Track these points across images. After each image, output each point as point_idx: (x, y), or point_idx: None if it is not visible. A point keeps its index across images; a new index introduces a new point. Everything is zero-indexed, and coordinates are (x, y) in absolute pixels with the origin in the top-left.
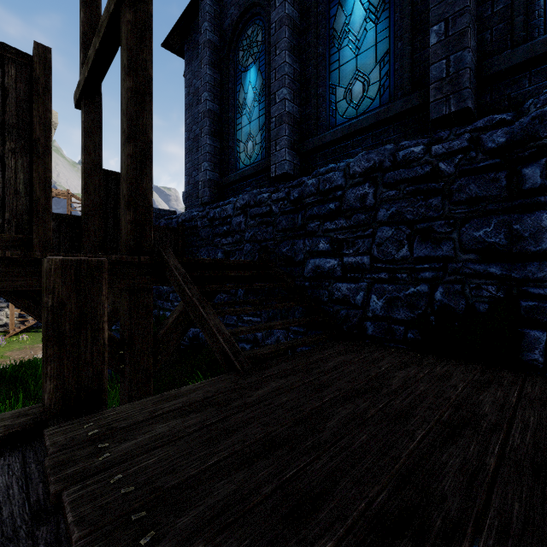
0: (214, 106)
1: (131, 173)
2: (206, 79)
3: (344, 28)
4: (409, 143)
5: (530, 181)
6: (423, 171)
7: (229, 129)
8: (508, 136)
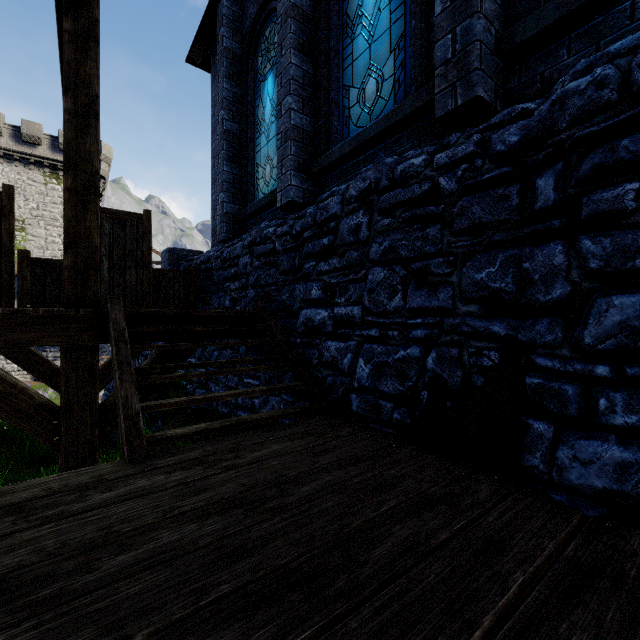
0: (232, 126)
1: (69, 211)
2: (222, 95)
3: (358, 12)
4: (413, 153)
5: (541, 197)
6: (420, 190)
7: (248, 152)
8: (523, 132)
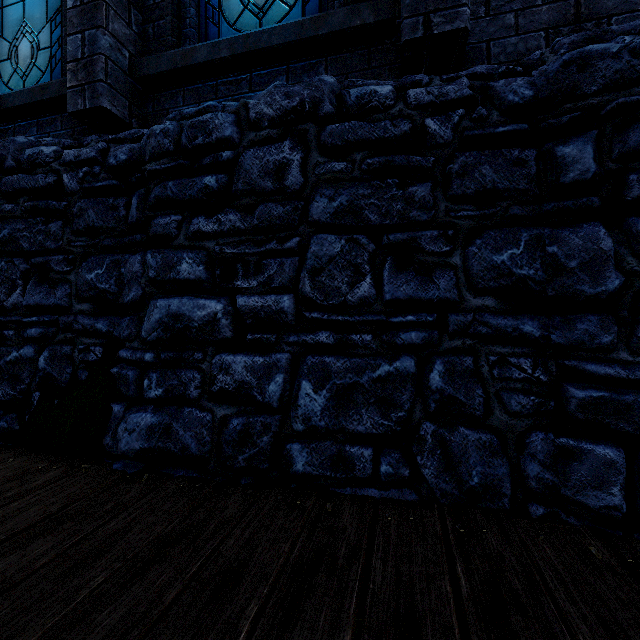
0: None
1: None
2: None
3: None
4: (49, 140)
5: (130, 213)
6: (44, 181)
7: None
8: (131, 154)
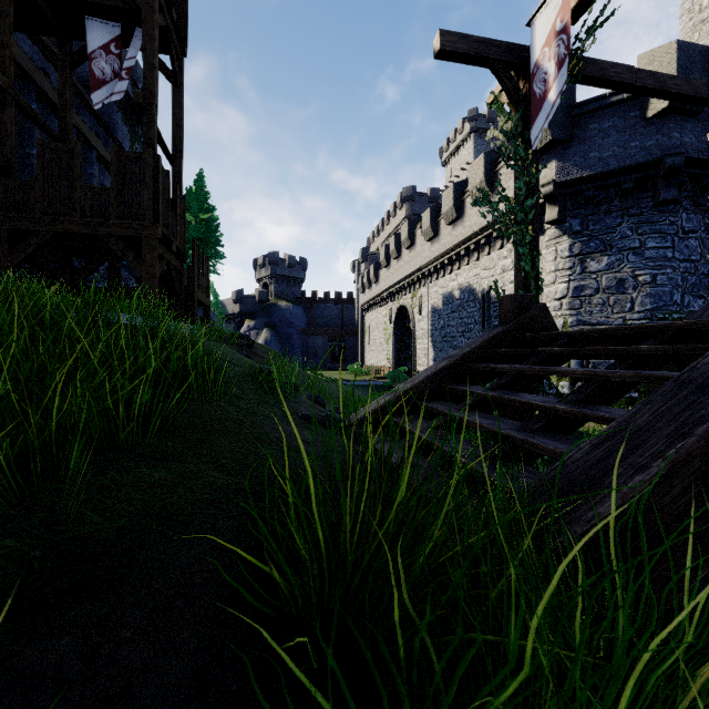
0: None
1: None
2: None
3: None
4: None
5: None
6: None
7: None
8: None
